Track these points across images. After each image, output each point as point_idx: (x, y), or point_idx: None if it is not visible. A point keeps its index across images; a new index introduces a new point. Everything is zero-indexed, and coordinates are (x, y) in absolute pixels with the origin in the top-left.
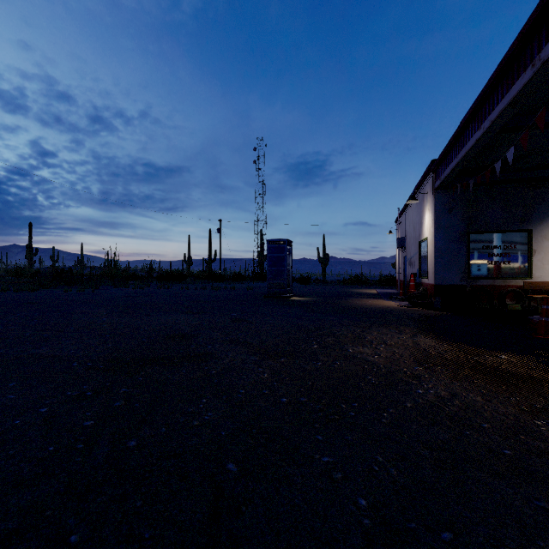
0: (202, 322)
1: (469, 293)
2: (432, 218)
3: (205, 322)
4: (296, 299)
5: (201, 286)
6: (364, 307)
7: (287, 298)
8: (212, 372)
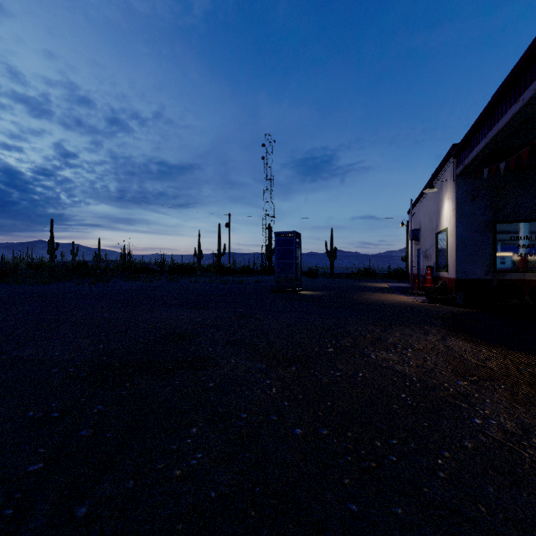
0: (206, 318)
1: (496, 288)
2: (453, 207)
3: (209, 319)
4: (305, 293)
5: (209, 280)
6: (378, 302)
7: (296, 293)
8: (209, 385)
